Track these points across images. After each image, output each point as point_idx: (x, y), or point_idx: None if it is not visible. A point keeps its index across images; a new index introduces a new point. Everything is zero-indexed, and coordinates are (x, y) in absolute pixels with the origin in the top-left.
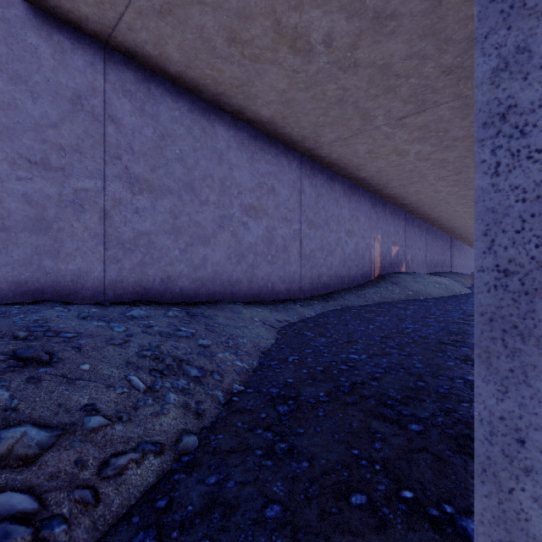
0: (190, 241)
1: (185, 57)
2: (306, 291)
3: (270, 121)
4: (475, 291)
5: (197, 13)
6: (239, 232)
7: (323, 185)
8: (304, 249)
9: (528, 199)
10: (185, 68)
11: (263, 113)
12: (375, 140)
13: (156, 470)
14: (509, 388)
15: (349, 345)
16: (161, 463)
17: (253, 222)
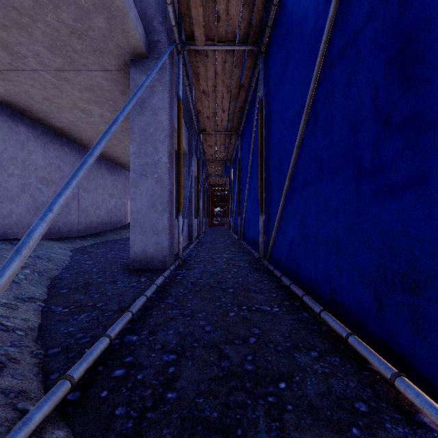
0: (1, 200)
1: (8, 93)
2: (82, 232)
3: (60, 128)
4: (130, 222)
5: (28, 87)
6: (35, 194)
7: (93, 165)
8: (81, 205)
9: (136, 210)
10: (5, 95)
11: (56, 124)
12: (126, 149)
13: (57, 272)
14: (134, 234)
15: (111, 251)
16: (57, 271)
17: (45, 188)
